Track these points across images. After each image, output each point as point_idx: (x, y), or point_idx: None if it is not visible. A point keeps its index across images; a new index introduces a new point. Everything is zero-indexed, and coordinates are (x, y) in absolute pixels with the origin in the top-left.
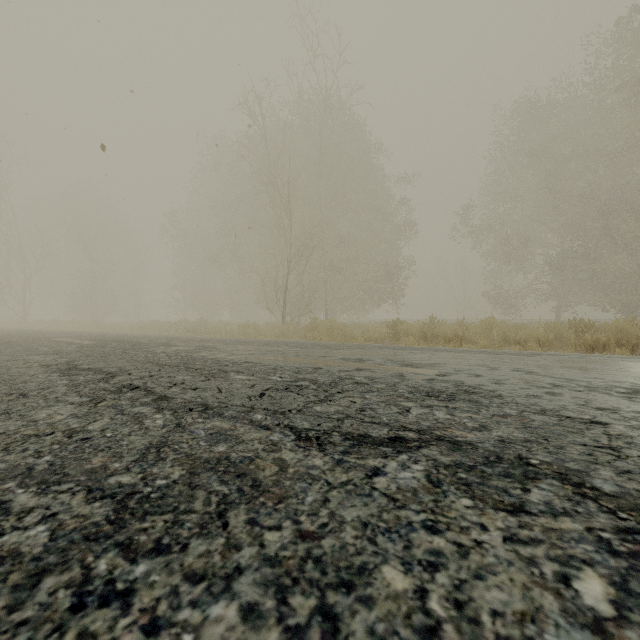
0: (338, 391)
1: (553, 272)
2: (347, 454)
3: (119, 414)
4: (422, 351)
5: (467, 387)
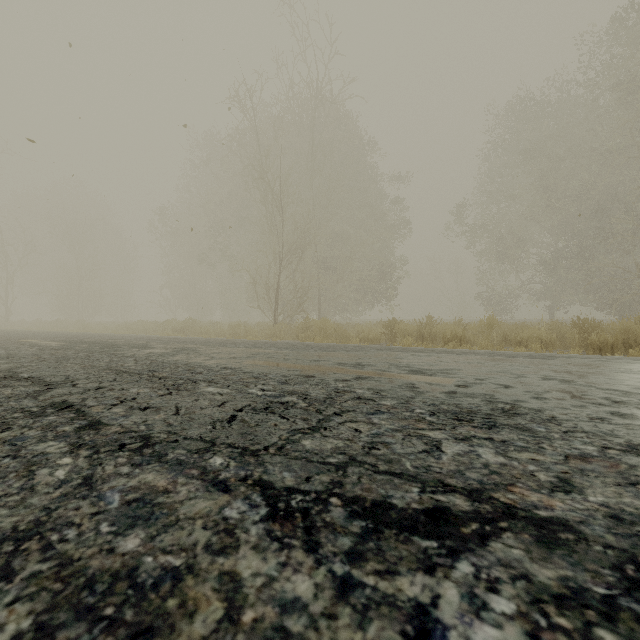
0: (335, 412)
1: (547, 272)
2: (358, 560)
3: (9, 456)
4: (426, 353)
5: (503, 404)
